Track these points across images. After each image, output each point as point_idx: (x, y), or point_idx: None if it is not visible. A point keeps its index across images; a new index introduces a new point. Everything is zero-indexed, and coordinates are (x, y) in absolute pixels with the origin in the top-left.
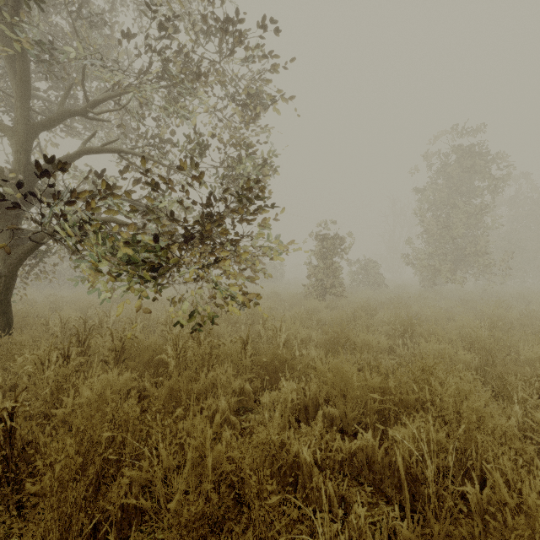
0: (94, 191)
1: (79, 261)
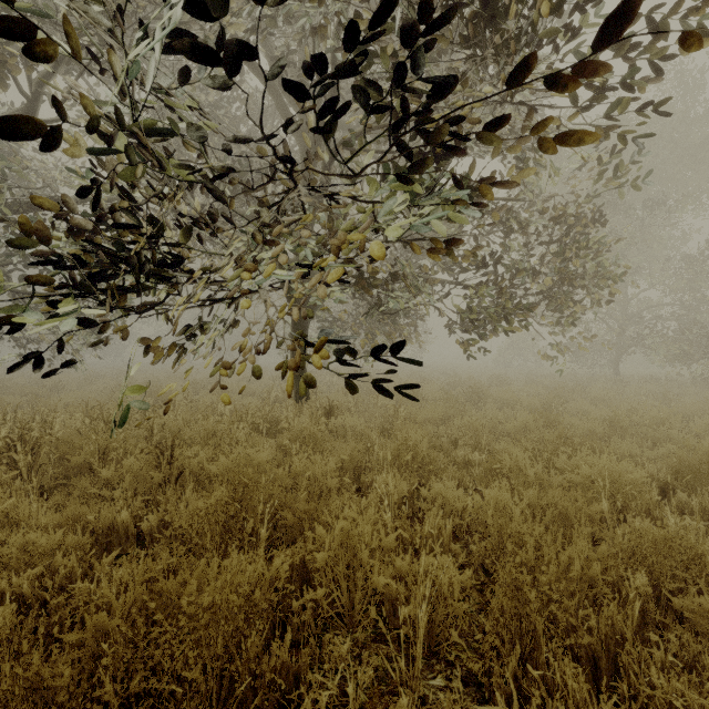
0: (652, 318)
1: (652, 352)
